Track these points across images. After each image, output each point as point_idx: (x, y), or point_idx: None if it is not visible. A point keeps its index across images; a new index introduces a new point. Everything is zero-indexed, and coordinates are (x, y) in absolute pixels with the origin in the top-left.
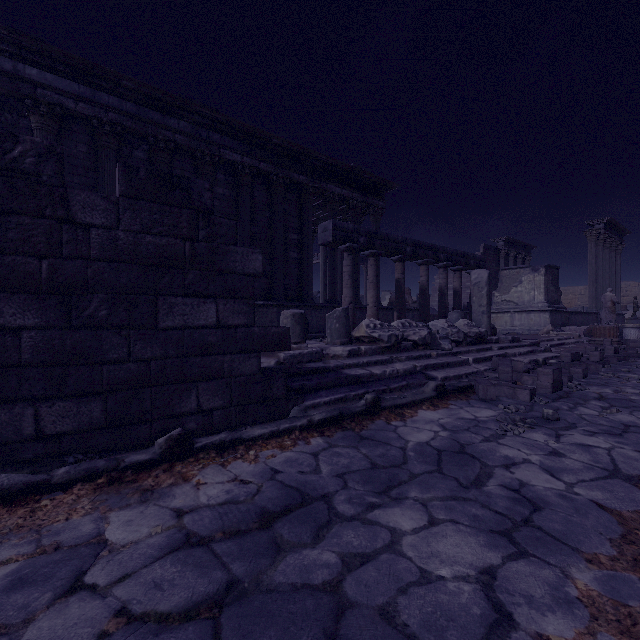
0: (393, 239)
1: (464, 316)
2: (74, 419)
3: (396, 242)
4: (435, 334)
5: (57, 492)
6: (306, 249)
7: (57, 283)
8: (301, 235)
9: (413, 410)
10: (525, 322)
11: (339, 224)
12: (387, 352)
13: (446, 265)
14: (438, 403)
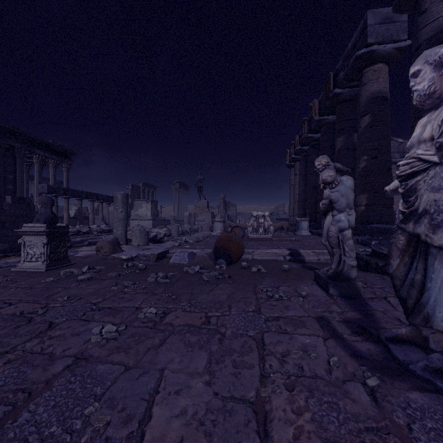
0: (77, 191)
1: (106, 223)
2: (4, 247)
3: (78, 193)
4: (92, 230)
5: (9, 257)
6: (20, 184)
7: (1, 221)
8: (16, 176)
9: (81, 247)
10: (144, 224)
11: (51, 186)
12: (74, 235)
13: (102, 202)
14: (89, 246)
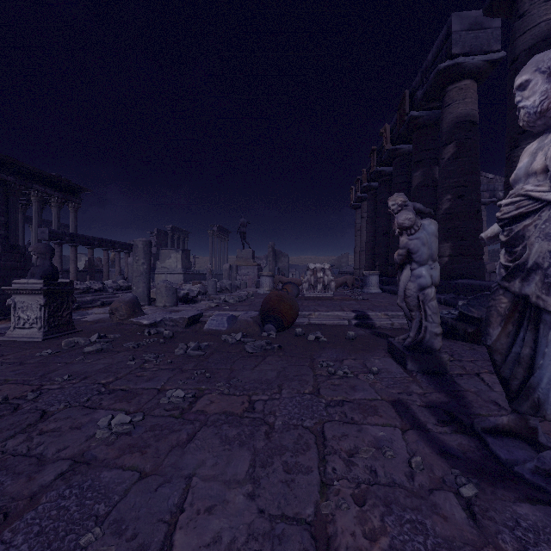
0: (87, 238)
1: (124, 278)
2: None
3: (89, 239)
4: (106, 286)
5: None
6: (14, 229)
7: None
8: (8, 218)
9: (92, 308)
10: (172, 279)
11: (53, 230)
12: (83, 294)
13: (120, 251)
14: (102, 307)
